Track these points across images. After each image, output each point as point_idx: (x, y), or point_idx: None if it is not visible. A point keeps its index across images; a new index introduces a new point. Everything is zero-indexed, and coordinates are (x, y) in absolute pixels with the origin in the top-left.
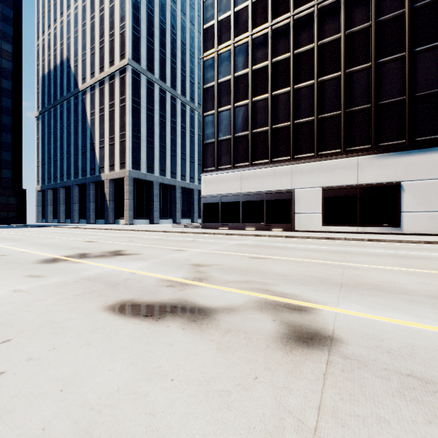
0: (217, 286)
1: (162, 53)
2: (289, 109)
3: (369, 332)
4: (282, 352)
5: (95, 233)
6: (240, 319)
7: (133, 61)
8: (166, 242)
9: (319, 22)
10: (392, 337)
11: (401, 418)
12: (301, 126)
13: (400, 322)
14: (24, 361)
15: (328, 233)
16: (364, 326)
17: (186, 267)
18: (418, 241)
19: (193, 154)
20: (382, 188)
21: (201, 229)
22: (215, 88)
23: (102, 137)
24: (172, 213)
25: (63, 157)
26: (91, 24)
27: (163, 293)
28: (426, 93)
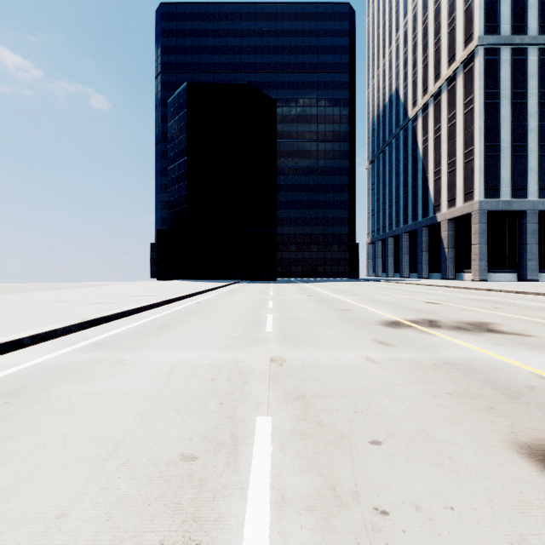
0: None
1: None
2: None
3: None
4: None
5: (432, 291)
6: None
7: (485, 37)
8: None
9: None
10: None
11: None
12: None
13: None
14: (409, 505)
15: None
16: None
17: None
18: None
19: None
20: None
21: None
22: None
23: (438, 165)
24: None
25: (392, 203)
26: (422, 30)
27: None
28: None
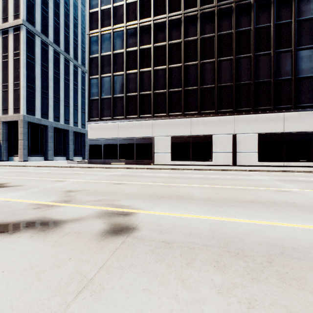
0: (77, 205)
1: (56, 22)
2: (151, 83)
3: (157, 222)
4: (97, 241)
5: None
6: (81, 225)
7: (27, 23)
8: (52, 175)
9: (169, 29)
10: (168, 223)
11: (143, 263)
12: (158, 95)
13: (178, 215)
14: None
15: (175, 165)
16: (157, 219)
17: (59, 193)
18: (218, 169)
19: (84, 106)
20: (203, 138)
21: (87, 164)
22: (99, 59)
23: None
24: (66, 152)
25: None
26: None
27: (27, 214)
28: (225, 84)
